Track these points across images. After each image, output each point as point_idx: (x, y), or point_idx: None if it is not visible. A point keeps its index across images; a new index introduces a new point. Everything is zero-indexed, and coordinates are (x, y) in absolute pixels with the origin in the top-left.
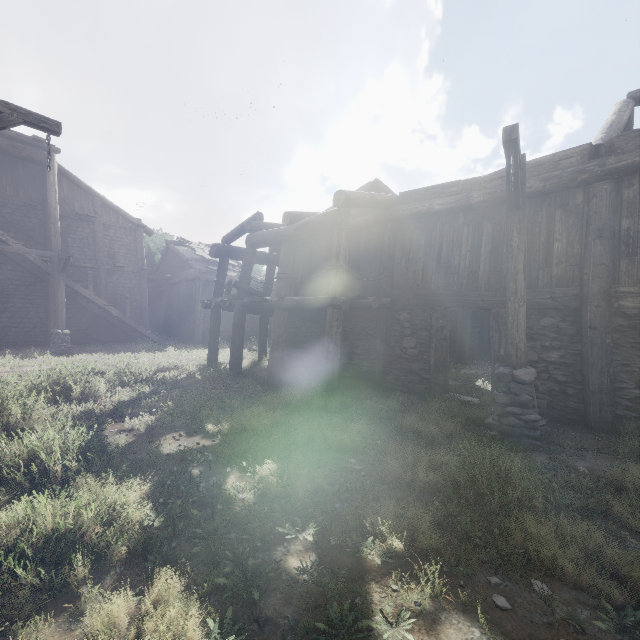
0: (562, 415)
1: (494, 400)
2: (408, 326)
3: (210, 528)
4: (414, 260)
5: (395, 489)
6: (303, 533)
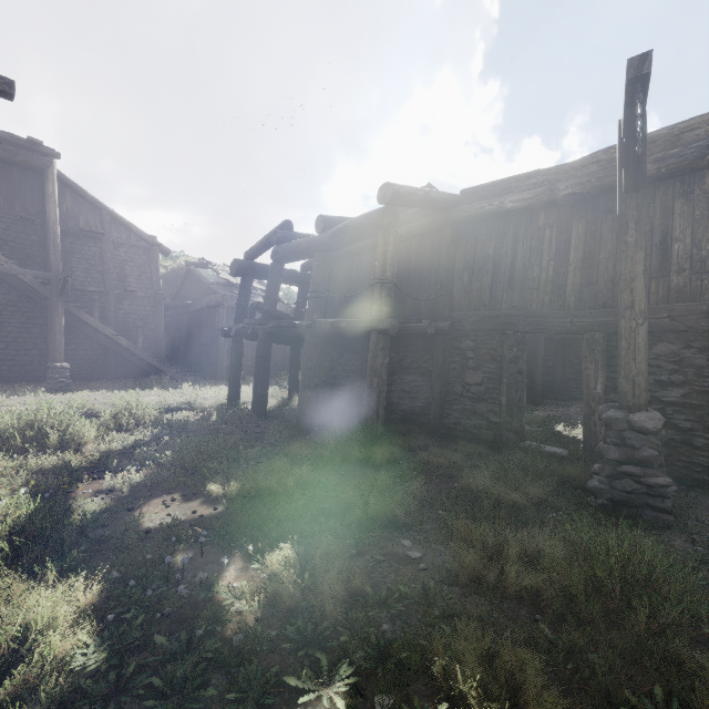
0: (686, 474)
1: (601, 455)
2: (472, 356)
3: (176, 676)
4: (480, 273)
5: (473, 595)
6: (329, 689)
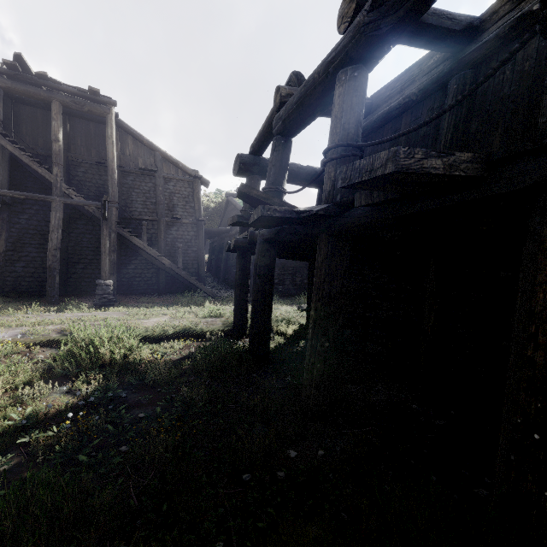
0: None
1: None
2: None
3: None
4: None
5: None
6: None
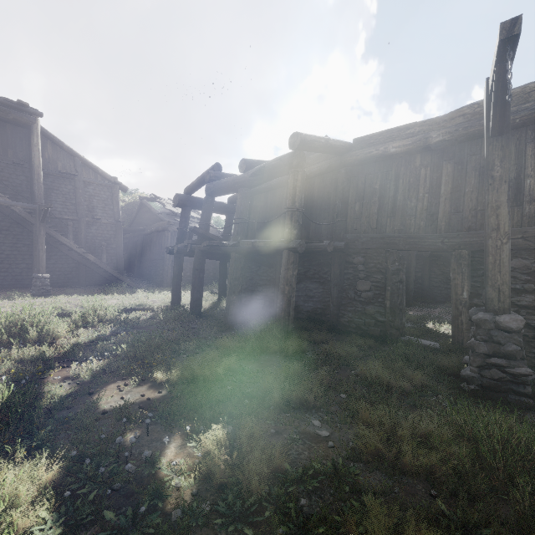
0: None
1: (472, 349)
2: (362, 269)
3: None
4: (368, 204)
5: (375, 471)
6: None
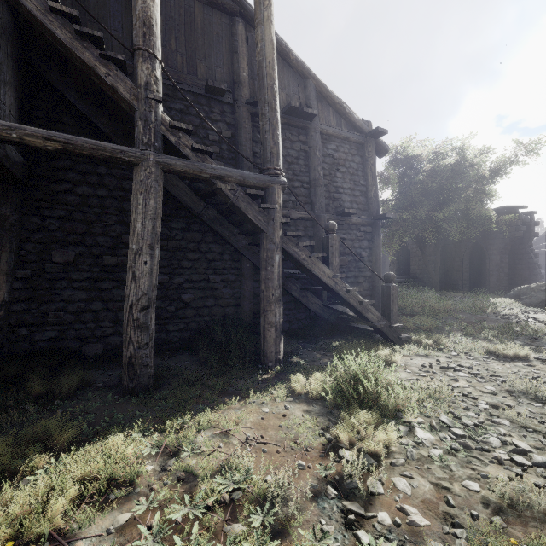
0: None
1: None
2: None
3: None
4: None
5: None
6: None
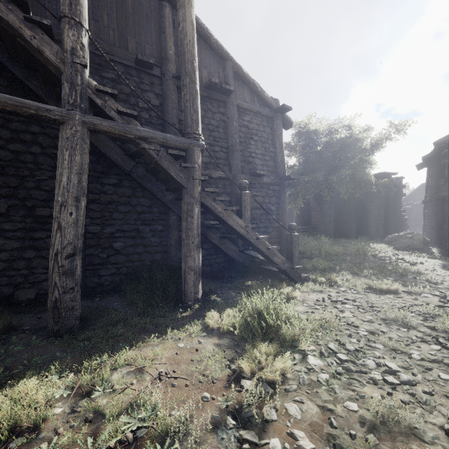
0: None
1: None
2: None
3: None
4: None
5: None
6: None
